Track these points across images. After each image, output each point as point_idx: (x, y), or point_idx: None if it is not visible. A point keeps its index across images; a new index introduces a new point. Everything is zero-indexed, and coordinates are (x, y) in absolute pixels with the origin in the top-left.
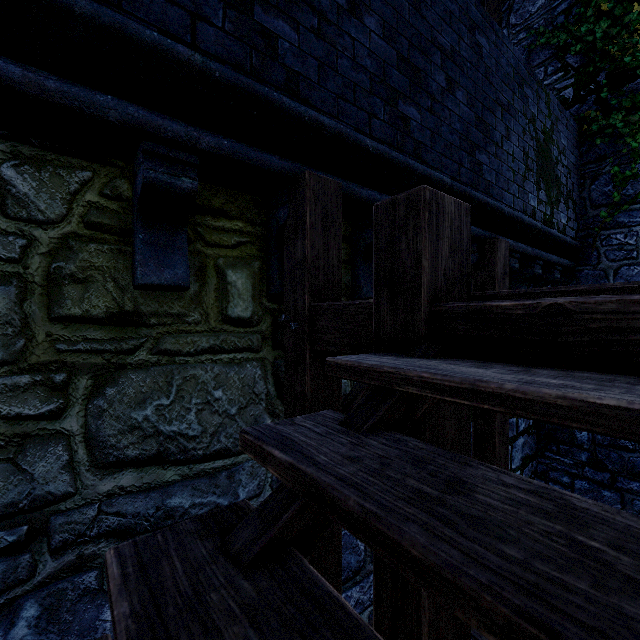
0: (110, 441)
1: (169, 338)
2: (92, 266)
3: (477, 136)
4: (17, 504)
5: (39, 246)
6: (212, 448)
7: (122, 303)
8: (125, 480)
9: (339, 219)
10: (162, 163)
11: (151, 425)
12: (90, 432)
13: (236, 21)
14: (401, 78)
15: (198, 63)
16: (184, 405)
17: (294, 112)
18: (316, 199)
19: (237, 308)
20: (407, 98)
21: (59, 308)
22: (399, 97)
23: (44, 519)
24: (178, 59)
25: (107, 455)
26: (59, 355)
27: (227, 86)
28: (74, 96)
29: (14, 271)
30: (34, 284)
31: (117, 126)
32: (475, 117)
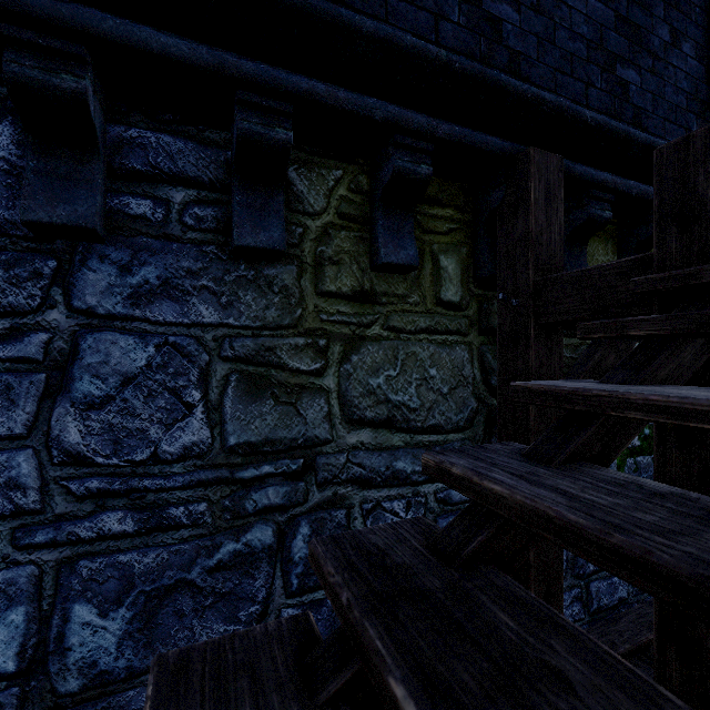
0: (354, 401)
1: (395, 316)
2: (342, 250)
3: (708, 93)
4: (297, 440)
5: (310, 234)
6: (428, 422)
7: (362, 283)
8: (364, 437)
9: (560, 194)
10: (406, 153)
11: (382, 392)
12: (341, 391)
13: (468, 14)
14: (619, 40)
15: (443, 58)
16: (406, 378)
17: (518, 91)
18: (539, 175)
19: (448, 292)
20: (625, 61)
21: (322, 285)
22: (617, 61)
23: (313, 457)
24: (428, 57)
25: (352, 413)
26: (322, 324)
27: (463, 75)
28: (354, 102)
29: (295, 254)
30: (307, 264)
31: (379, 124)
32: (706, 71)
